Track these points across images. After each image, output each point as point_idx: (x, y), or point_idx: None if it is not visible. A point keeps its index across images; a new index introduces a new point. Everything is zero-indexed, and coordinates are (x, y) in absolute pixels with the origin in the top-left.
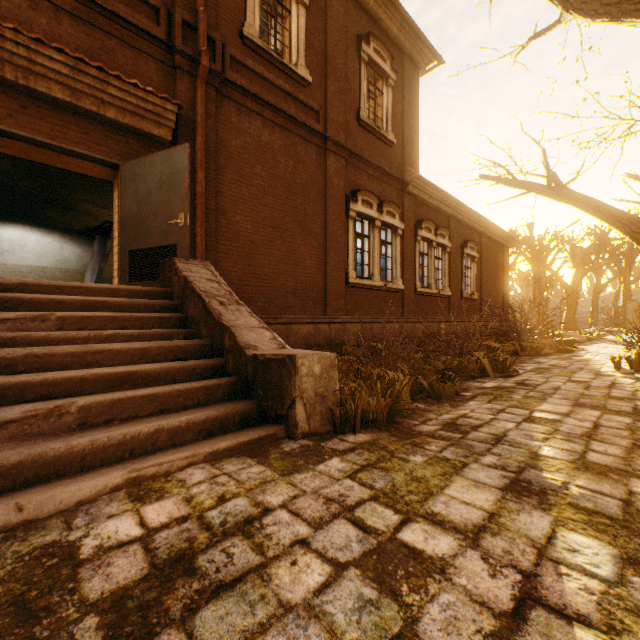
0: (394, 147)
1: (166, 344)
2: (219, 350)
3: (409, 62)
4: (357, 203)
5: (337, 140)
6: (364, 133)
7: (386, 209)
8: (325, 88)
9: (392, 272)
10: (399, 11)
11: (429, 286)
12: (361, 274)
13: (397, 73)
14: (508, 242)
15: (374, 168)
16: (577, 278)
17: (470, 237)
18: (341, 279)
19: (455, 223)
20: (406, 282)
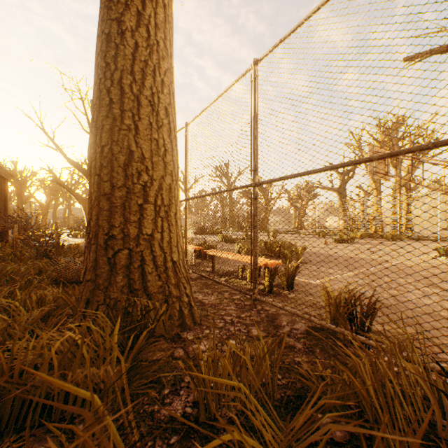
0: None
1: None
2: None
3: None
4: None
5: None
6: None
7: None
8: None
9: None
10: None
11: None
12: None
13: None
14: (9, 177)
15: None
16: (48, 202)
17: None
18: None
19: None
20: None
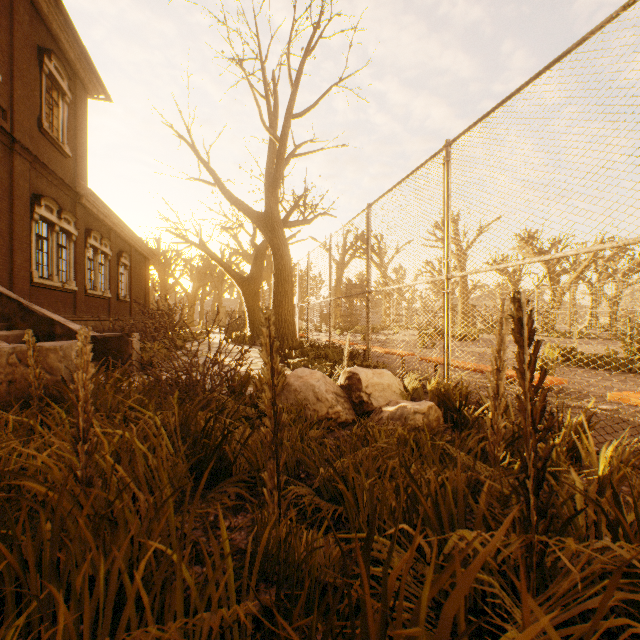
0: (69, 159)
1: (15, 333)
2: (49, 336)
3: (82, 85)
4: (42, 207)
5: (24, 143)
6: (45, 140)
7: (65, 216)
8: (12, 88)
9: (67, 274)
10: (82, 47)
11: (96, 288)
12: (42, 274)
13: (74, 94)
14: (150, 255)
15: (55, 176)
16: (195, 289)
17: (124, 248)
18: (27, 278)
19: (115, 235)
20: (79, 284)
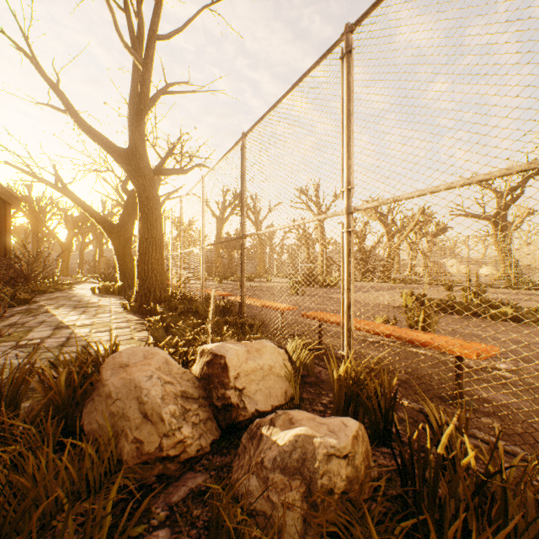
0: None
1: None
2: None
3: None
4: None
5: None
6: None
7: None
8: None
9: None
10: None
11: None
12: None
13: None
14: (12, 200)
15: None
16: (70, 238)
17: None
18: None
19: None
20: None
